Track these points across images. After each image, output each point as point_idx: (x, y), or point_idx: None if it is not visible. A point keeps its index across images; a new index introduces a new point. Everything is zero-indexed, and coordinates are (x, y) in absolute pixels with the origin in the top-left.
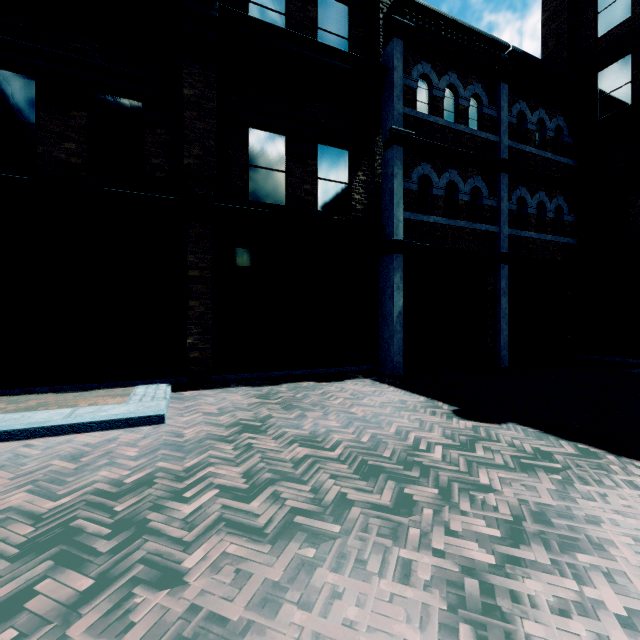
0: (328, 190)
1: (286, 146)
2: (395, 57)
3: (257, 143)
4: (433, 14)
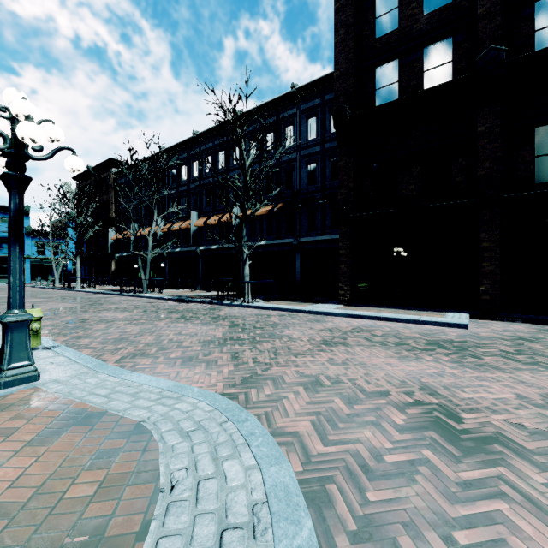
0: None
1: None
2: None
3: (543, 137)
4: None
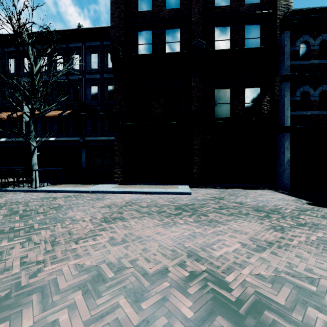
0: (250, 107)
1: (230, 93)
2: (285, 40)
3: (218, 94)
4: (309, 10)
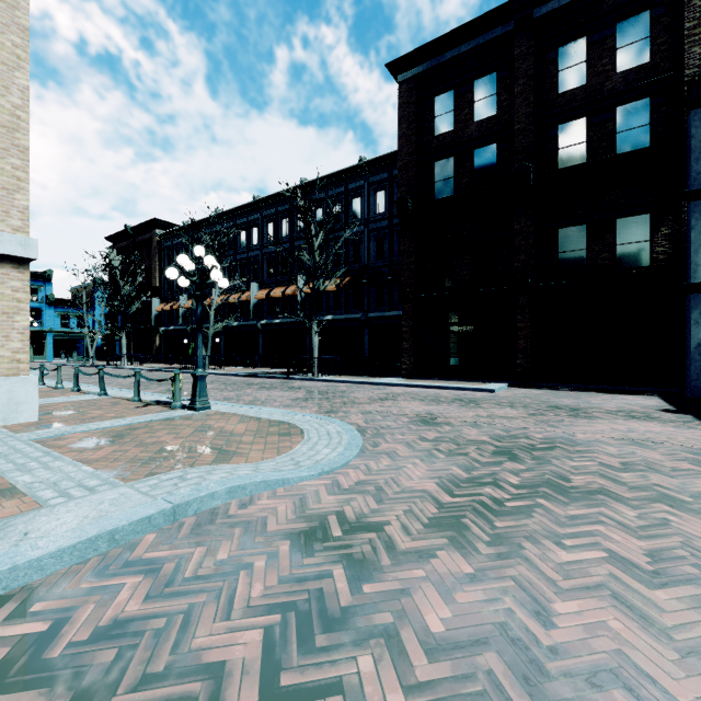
0: (627, 251)
1: (586, 231)
2: (692, 127)
3: (564, 237)
4: None
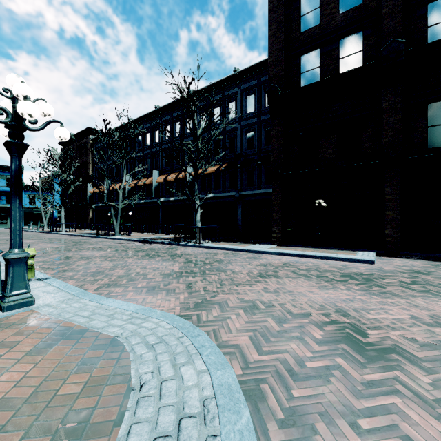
0: None
1: None
2: None
3: (434, 111)
4: None
